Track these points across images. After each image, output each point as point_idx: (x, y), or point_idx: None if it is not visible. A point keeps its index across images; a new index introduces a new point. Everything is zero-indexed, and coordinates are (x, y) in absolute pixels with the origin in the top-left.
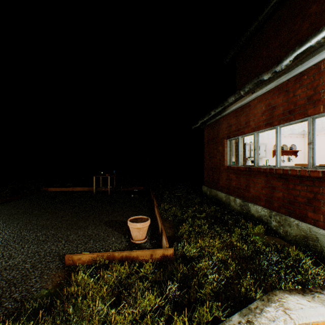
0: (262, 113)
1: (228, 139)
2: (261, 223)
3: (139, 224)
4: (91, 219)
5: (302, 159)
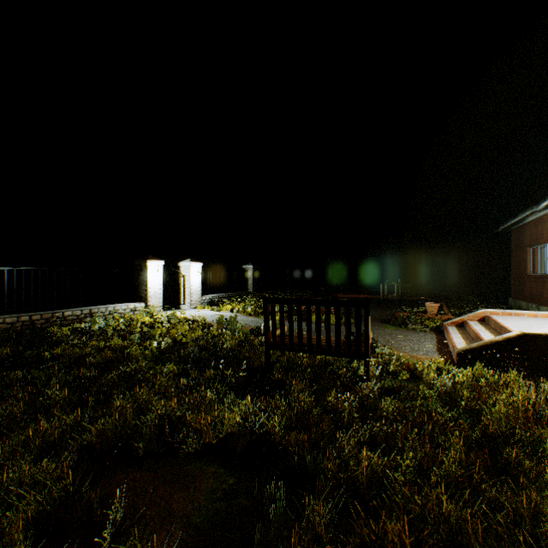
0: None
1: (530, 247)
2: None
3: (432, 304)
4: (393, 308)
5: None
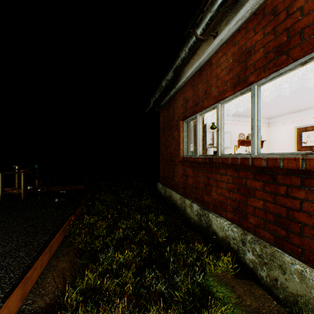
0: (230, 68)
1: (185, 120)
2: (228, 250)
3: None
4: None
5: (268, 150)
